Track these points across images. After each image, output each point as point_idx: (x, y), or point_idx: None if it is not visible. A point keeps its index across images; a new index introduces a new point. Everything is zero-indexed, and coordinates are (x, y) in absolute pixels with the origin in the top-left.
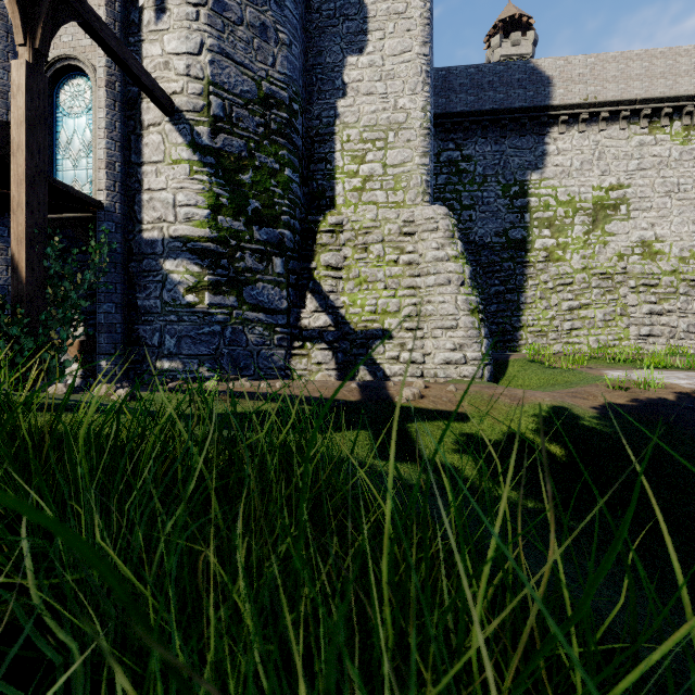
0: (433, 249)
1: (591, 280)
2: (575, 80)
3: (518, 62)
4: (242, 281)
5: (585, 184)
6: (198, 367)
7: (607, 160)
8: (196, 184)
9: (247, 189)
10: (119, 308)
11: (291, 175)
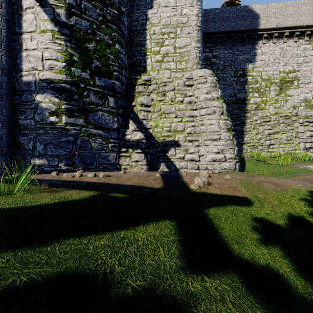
0: (204, 93)
1: (279, 119)
2: (271, 16)
3: (242, 6)
4: (88, 110)
5: (276, 70)
6: (58, 163)
7: (287, 57)
8: (56, 46)
9: (91, 53)
10: (5, 125)
11: (120, 49)
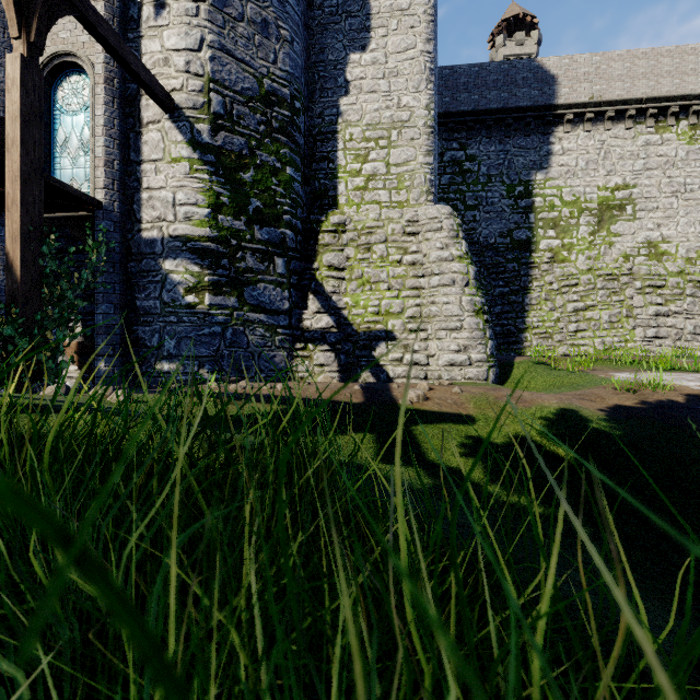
0: (437, 249)
1: (596, 281)
2: (580, 79)
3: (523, 61)
4: (243, 282)
5: (591, 184)
6: (198, 369)
7: (613, 159)
8: (196, 182)
9: (248, 188)
10: (118, 309)
11: (293, 174)
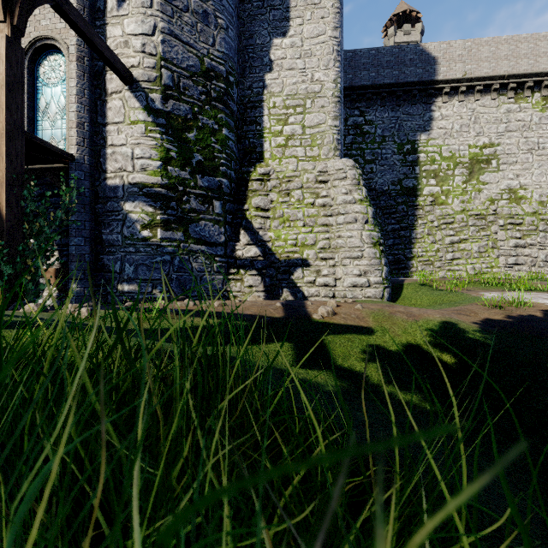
0: (343, 194)
1: (468, 220)
2: (455, 60)
3: (410, 45)
4: (188, 220)
5: (464, 143)
6: (152, 289)
7: (481, 124)
8: (150, 140)
9: (191, 145)
10: (88, 242)
11: (228, 134)
